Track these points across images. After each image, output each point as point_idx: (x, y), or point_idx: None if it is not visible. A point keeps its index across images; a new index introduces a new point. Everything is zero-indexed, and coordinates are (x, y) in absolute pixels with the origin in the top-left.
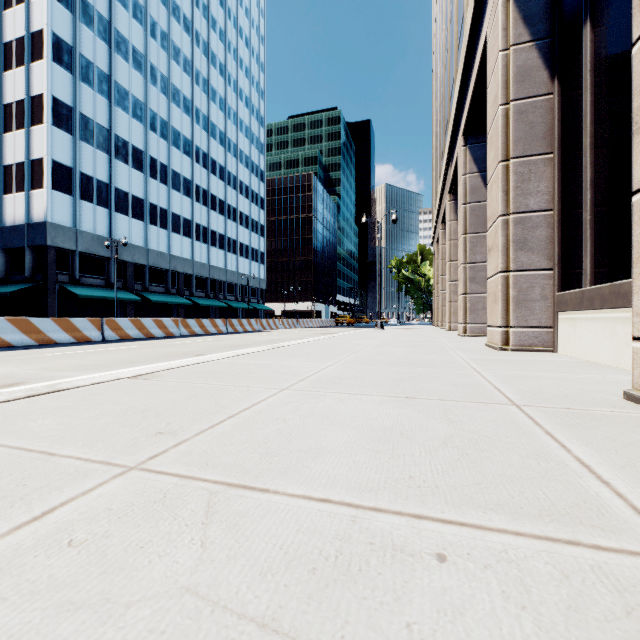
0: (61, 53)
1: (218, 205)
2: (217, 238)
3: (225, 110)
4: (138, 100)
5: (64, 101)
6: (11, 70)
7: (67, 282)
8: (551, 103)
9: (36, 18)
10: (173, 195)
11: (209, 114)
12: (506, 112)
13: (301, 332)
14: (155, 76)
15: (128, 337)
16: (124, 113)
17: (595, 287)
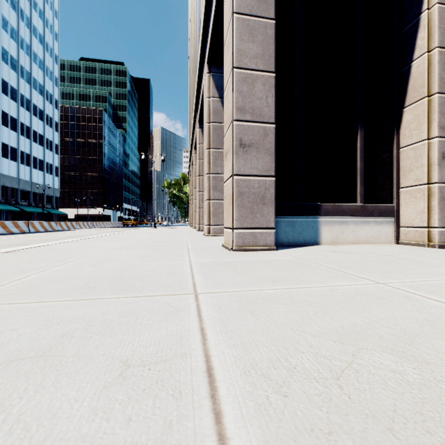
0: None
1: (10, 122)
2: (9, 150)
3: (18, 40)
4: None
5: None
6: None
7: None
8: None
9: None
10: None
11: None
12: (209, 126)
13: (96, 231)
14: None
15: None
16: None
17: None
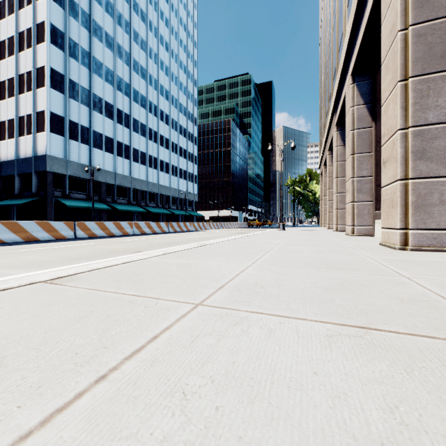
0: (56, 37)
1: (165, 142)
2: (164, 165)
3: (169, 75)
4: (109, 69)
5: (58, 71)
6: (23, 51)
7: (60, 196)
8: None
9: (39, 14)
10: (133, 135)
11: (158, 78)
12: (405, 36)
13: (222, 232)
14: (121, 52)
15: (94, 235)
16: (99, 78)
17: None
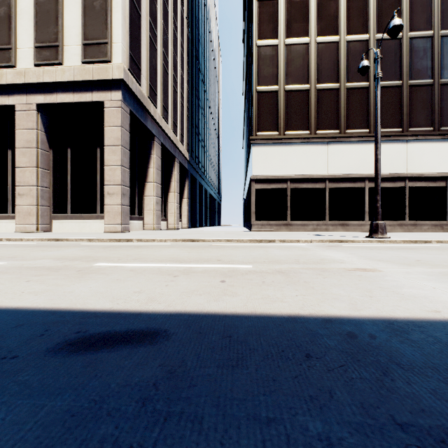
0: None
1: None
2: None
3: None
4: None
5: None
6: None
7: None
8: (50, 155)
9: None
10: None
11: None
12: (38, 151)
13: None
14: None
15: None
16: None
17: (73, 214)
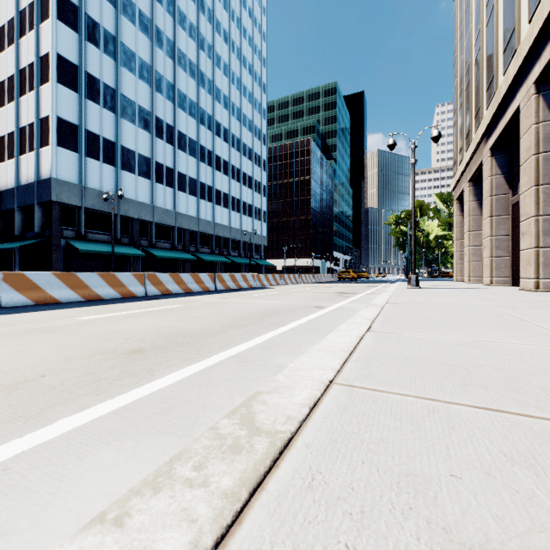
0: (67, 12)
1: (222, 166)
2: (221, 197)
3: (229, 76)
4: (144, 62)
5: (70, 59)
6: (25, 36)
7: (73, 238)
8: None
9: None
10: (179, 155)
11: (214, 79)
12: None
13: (307, 290)
14: (161, 40)
15: (50, 300)
16: (130, 74)
17: None
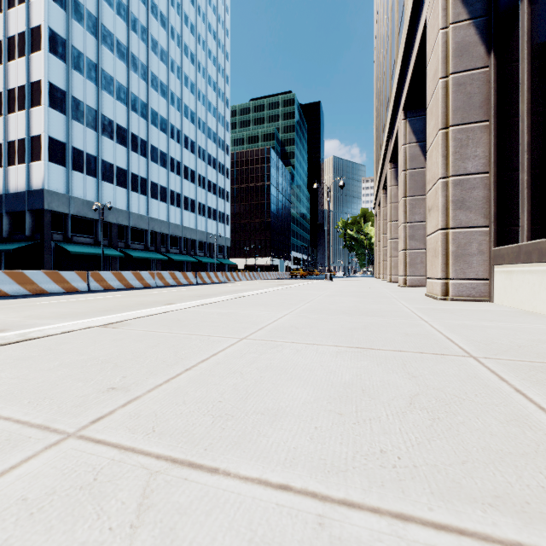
0: (56, 45)
1: (190, 175)
2: (189, 203)
3: (196, 93)
4: (122, 85)
5: (59, 86)
6: (14, 60)
7: (61, 240)
8: (487, 75)
9: (35, 15)
10: (151, 166)
11: (182, 97)
12: (446, 84)
13: (260, 283)
14: (136, 64)
15: (110, 288)
16: (110, 96)
17: (532, 242)
